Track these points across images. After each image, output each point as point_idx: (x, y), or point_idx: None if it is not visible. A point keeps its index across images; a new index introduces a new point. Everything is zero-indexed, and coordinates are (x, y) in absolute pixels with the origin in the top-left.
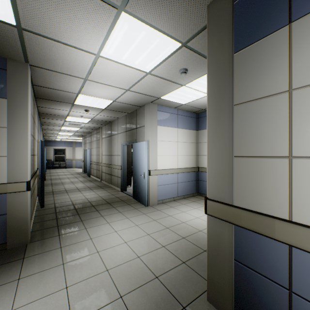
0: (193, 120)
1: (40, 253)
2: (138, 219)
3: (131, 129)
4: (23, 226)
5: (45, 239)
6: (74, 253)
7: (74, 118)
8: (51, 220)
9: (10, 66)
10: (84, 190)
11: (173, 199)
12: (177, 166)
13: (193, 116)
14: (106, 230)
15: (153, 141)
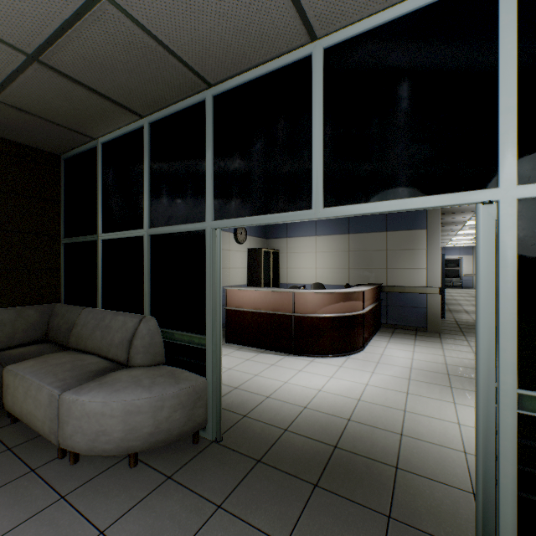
0: None
1: (451, 339)
2: None
3: None
4: (436, 319)
5: (452, 334)
6: None
7: None
8: (453, 327)
9: None
10: None
11: None
12: None
13: None
14: None
15: None
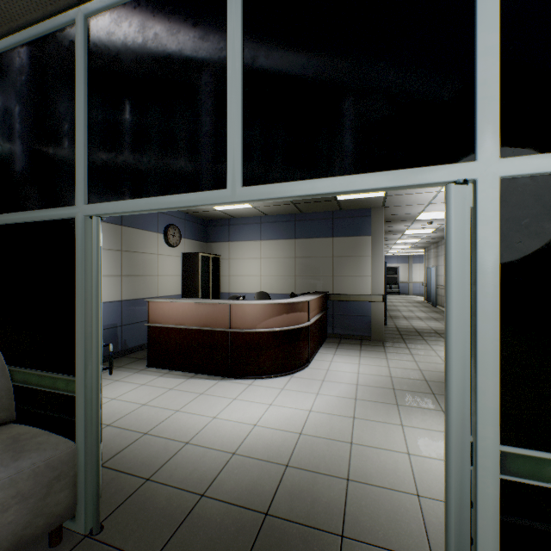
0: None
1: (394, 347)
2: None
3: None
4: (380, 328)
5: (394, 342)
6: (418, 352)
7: (414, 231)
8: (395, 334)
9: (372, 213)
10: (426, 320)
11: None
12: None
13: None
14: None
15: None
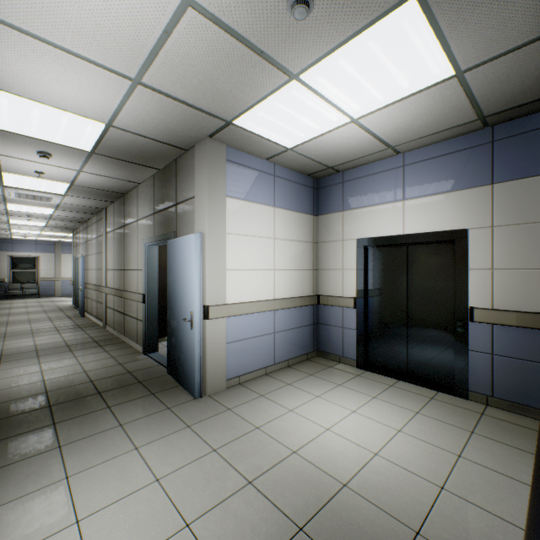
0: (307, 193)
1: None
2: (166, 449)
3: (166, 207)
4: None
5: None
6: None
7: (25, 180)
8: None
9: None
10: (49, 354)
11: (264, 372)
12: (272, 295)
13: (308, 185)
14: (44, 518)
15: (216, 233)
